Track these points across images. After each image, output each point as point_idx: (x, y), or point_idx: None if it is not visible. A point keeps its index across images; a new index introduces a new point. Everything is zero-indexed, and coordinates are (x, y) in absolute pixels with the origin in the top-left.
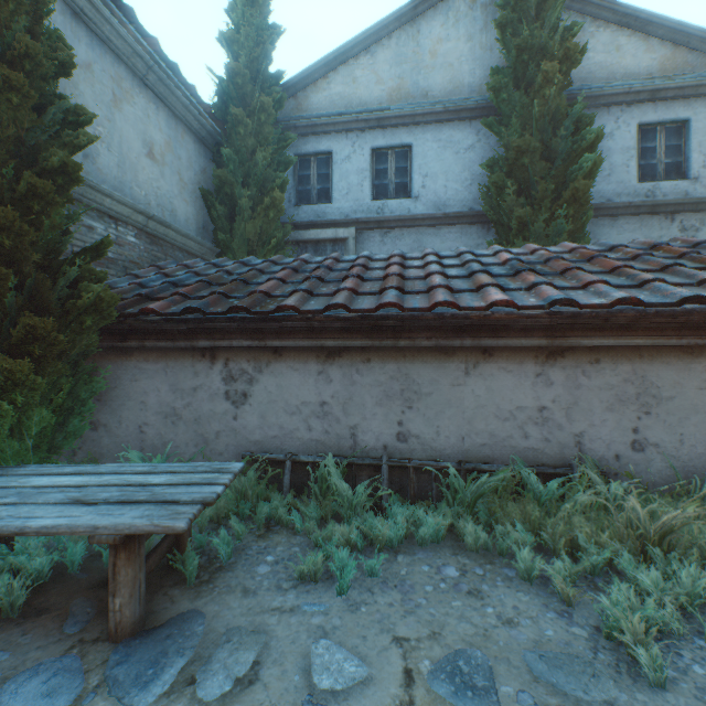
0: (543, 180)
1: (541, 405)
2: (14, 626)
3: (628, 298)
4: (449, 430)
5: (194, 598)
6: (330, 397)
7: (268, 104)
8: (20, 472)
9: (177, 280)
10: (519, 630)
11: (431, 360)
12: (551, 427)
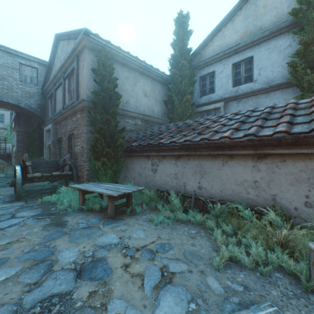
0: None
1: (254, 180)
2: (97, 212)
3: (279, 131)
4: (216, 187)
5: (126, 217)
6: (178, 172)
7: (185, 63)
8: (103, 183)
9: (145, 135)
10: (193, 247)
11: (210, 159)
12: (259, 190)
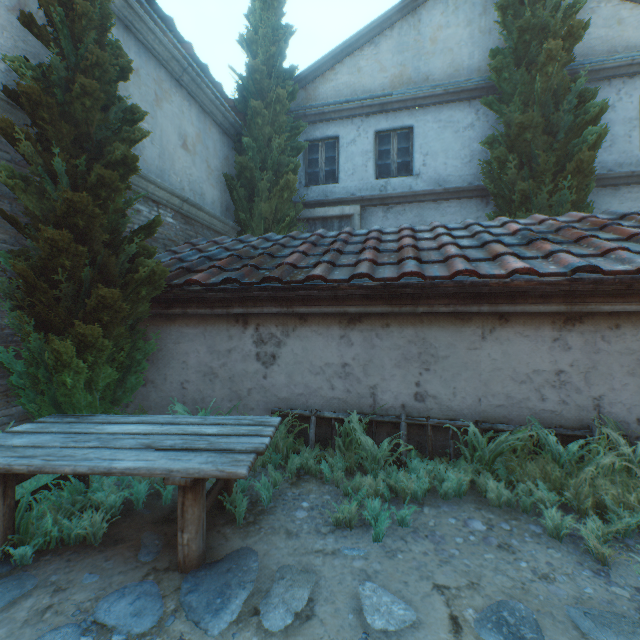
0: (544, 153)
1: (558, 369)
2: (98, 552)
3: None
4: (465, 391)
5: (244, 537)
6: (351, 359)
7: (283, 96)
8: (94, 420)
9: (211, 255)
10: (556, 586)
11: (448, 325)
12: (568, 390)
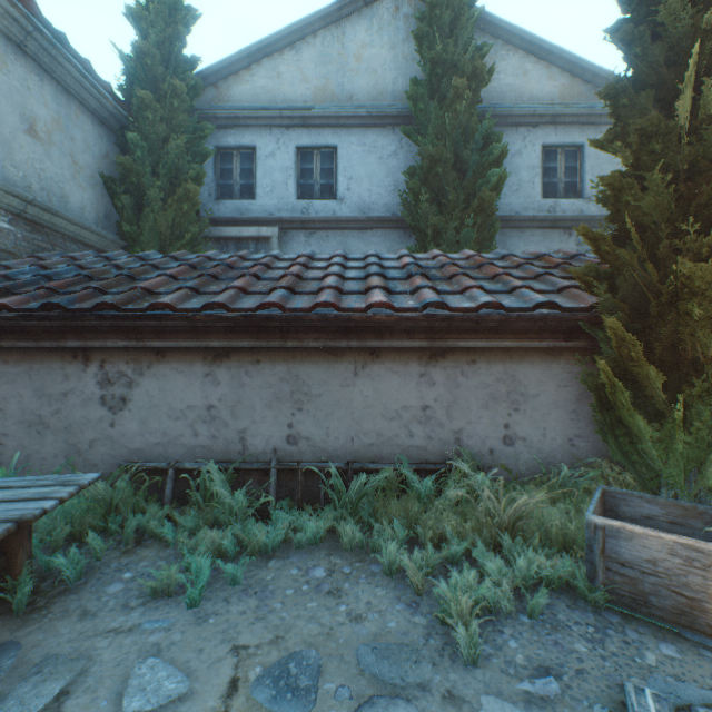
0: (456, 190)
1: (424, 404)
2: None
3: (491, 302)
4: (339, 431)
5: (18, 628)
6: (218, 400)
7: (181, 89)
8: None
9: (51, 273)
10: (363, 625)
11: (322, 361)
12: (433, 425)
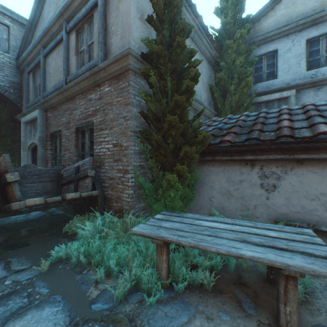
0: None
1: None
2: (213, 296)
3: None
4: None
5: (310, 314)
6: None
7: (244, 33)
8: (189, 217)
9: (220, 127)
10: None
11: None
12: None
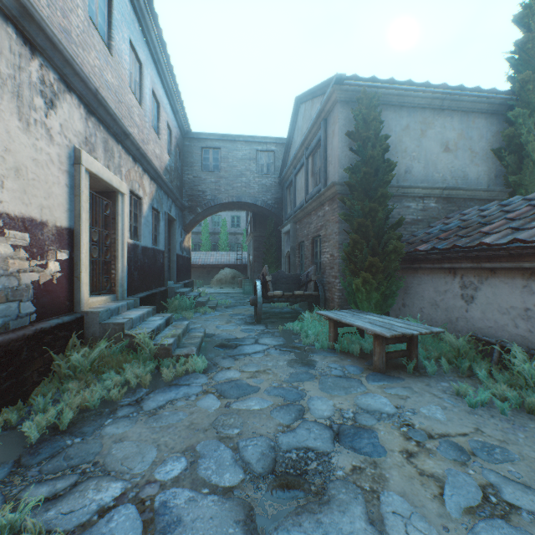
0: None
1: None
2: (355, 358)
3: None
4: None
5: (406, 376)
6: (532, 305)
7: None
8: (364, 313)
9: (445, 228)
10: None
11: None
12: None
